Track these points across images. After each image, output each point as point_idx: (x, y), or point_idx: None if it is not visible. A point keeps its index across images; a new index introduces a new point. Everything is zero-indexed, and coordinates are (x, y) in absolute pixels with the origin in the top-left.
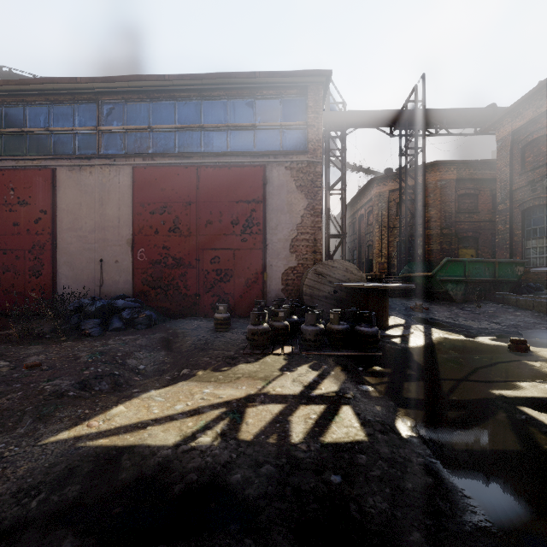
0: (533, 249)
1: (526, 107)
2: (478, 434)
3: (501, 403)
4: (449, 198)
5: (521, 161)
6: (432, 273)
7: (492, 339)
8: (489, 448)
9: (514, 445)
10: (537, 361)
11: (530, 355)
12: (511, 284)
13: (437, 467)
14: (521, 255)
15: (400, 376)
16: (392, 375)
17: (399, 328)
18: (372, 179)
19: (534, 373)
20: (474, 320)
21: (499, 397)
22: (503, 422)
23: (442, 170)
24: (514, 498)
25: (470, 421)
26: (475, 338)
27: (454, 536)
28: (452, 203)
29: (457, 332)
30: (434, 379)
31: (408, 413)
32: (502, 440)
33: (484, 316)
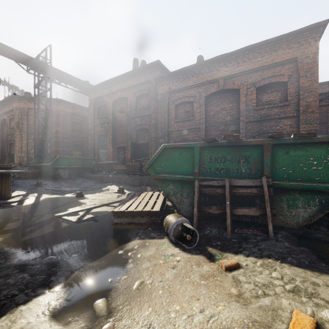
0: (102, 153)
1: (99, 89)
2: (38, 232)
3: (56, 218)
4: (68, 122)
5: (98, 113)
6: (51, 164)
7: (72, 194)
8: (40, 235)
9: (52, 230)
10: (83, 199)
11: (83, 198)
12: (91, 169)
13: (6, 250)
14: (98, 155)
15: (7, 221)
16: (1, 222)
17: (19, 197)
18: (13, 95)
19: (79, 204)
20: (70, 187)
21: (57, 216)
22: (53, 224)
23: (64, 105)
24: (39, 246)
25: (37, 228)
26: (65, 195)
27: (1, 267)
28: (69, 125)
29: (57, 194)
30: (29, 218)
31: (2, 236)
32: (48, 230)
33: (75, 185)
